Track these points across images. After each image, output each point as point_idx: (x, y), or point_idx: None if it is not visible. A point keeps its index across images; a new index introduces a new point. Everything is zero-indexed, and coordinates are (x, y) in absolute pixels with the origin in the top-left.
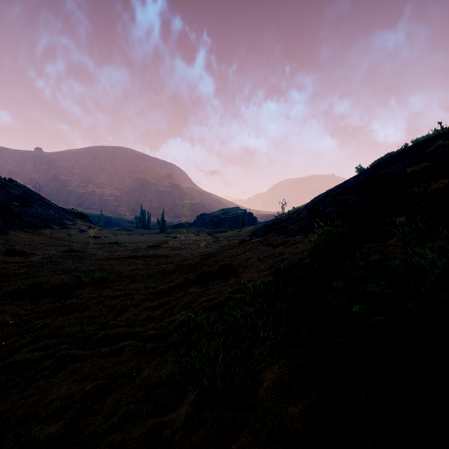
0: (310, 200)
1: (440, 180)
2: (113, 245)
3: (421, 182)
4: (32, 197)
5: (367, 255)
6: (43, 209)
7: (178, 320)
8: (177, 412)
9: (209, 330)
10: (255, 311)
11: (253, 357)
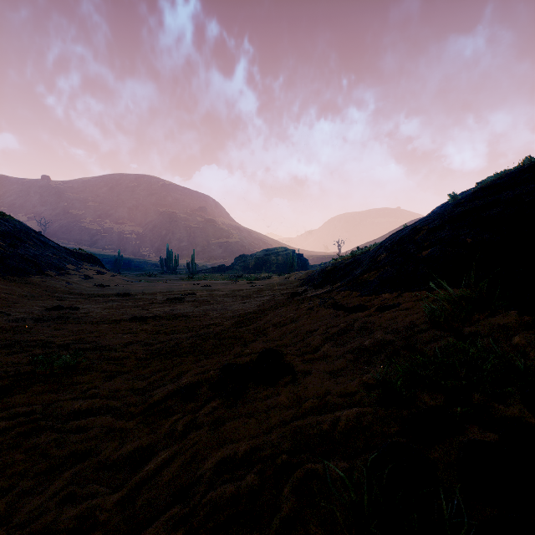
0: (386, 238)
1: None
2: (121, 297)
3: None
4: (25, 234)
5: None
6: (38, 250)
7: None
8: None
9: None
10: None
11: None
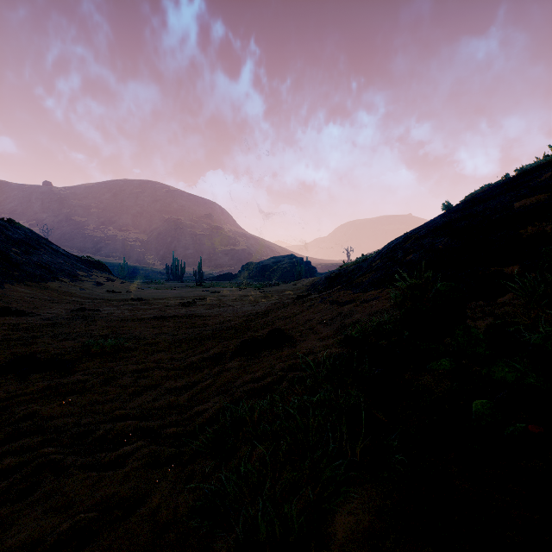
0: (384, 246)
1: None
2: (136, 301)
3: (536, 220)
4: (37, 242)
5: (473, 318)
6: (50, 257)
7: (210, 412)
8: None
9: (252, 431)
10: (319, 402)
11: (319, 482)
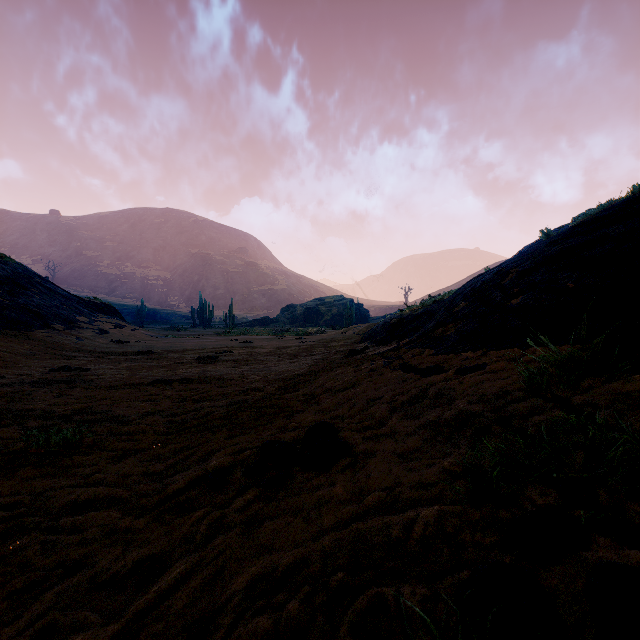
0: (465, 284)
1: None
2: (143, 356)
3: None
4: (27, 280)
5: None
6: (43, 298)
7: None
8: None
9: None
10: None
11: None
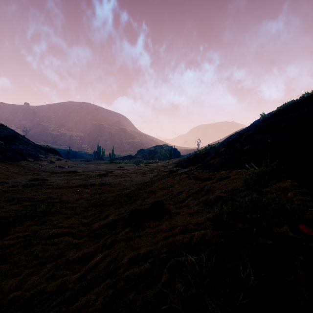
0: (224, 140)
1: None
2: (72, 173)
3: None
4: (15, 137)
5: None
6: (23, 146)
7: None
8: None
9: None
10: None
11: None
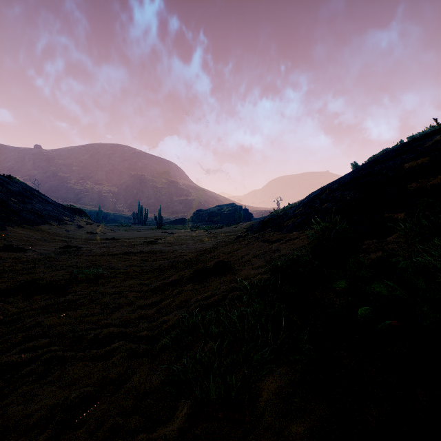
0: (306, 197)
1: (440, 175)
2: (110, 241)
3: (419, 178)
4: (31, 193)
5: (368, 252)
6: (42, 205)
7: (172, 320)
8: (168, 427)
9: (204, 332)
10: (252, 312)
11: (251, 364)
